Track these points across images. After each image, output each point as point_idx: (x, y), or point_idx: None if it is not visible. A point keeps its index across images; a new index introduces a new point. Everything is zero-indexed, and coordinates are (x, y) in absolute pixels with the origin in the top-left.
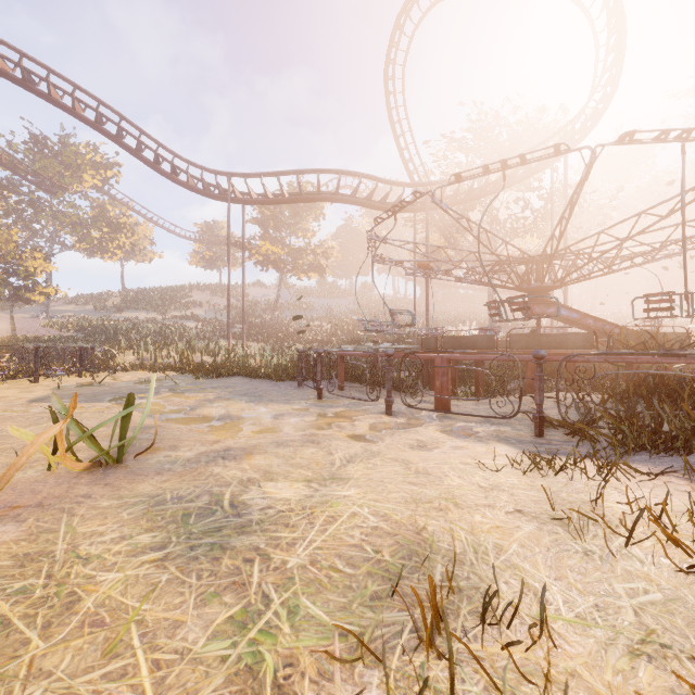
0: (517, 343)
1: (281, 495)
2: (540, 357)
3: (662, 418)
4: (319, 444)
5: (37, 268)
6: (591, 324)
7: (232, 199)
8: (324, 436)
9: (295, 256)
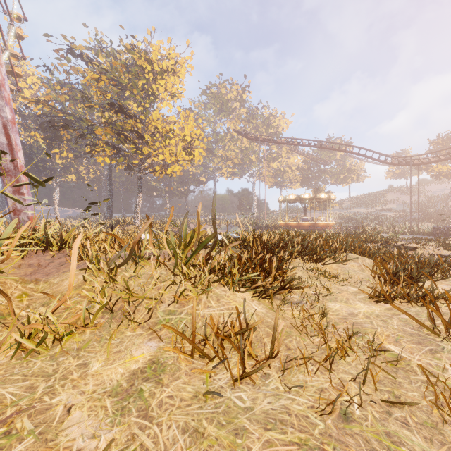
0: None
1: None
2: None
3: None
4: None
5: None
6: None
7: (412, 164)
8: None
9: None
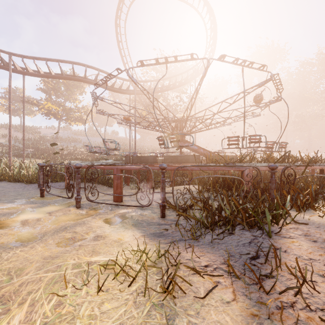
0: (167, 160)
1: None
2: (163, 168)
3: (222, 206)
4: None
5: None
6: (202, 151)
7: (14, 70)
8: None
9: (68, 112)
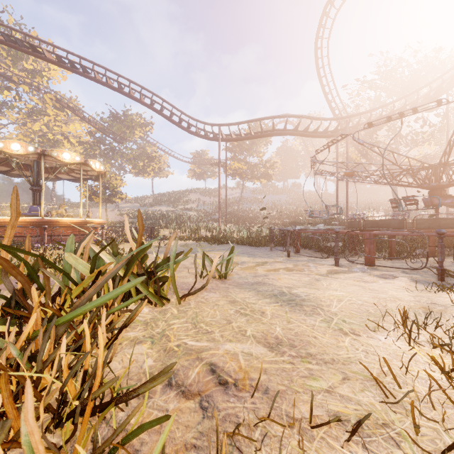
0: (421, 224)
1: (309, 292)
2: (441, 233)
3: None
4: (309, 276)
5: (117, 185)
6: None
7: (220, 139)
8: (305, 274)
9: (252, 169)
